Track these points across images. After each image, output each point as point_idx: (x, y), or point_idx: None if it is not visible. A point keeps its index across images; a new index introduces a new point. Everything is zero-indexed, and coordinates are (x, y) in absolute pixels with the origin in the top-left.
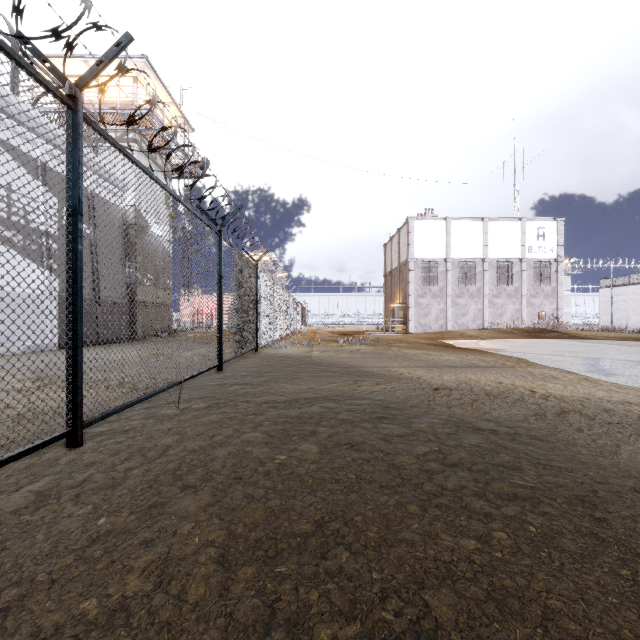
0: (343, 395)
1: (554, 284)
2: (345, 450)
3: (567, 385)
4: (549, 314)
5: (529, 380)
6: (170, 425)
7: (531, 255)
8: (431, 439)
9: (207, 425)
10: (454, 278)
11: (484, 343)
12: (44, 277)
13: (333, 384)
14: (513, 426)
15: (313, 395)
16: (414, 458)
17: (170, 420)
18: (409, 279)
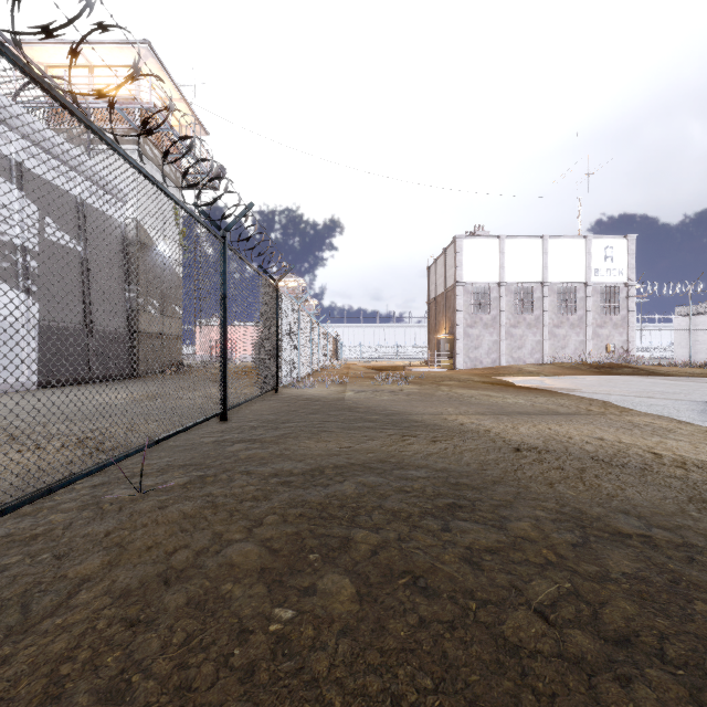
0: (388, 461)
1: (624, 312)
2: (403, 591)
3: (695, 443)
4: (618, 347)
5: (638, 435)
6: (113, 524)
7: (598, 279)
8: (550, 560)
9: (172, 524)
10: (509, 305)
11: (550, 381)
12: (20, 301)
13: (373, 441)
14: (673, 527)
15: (345, 461)
16: (536, 615)
17: (118, 512)
18: (457, 306)
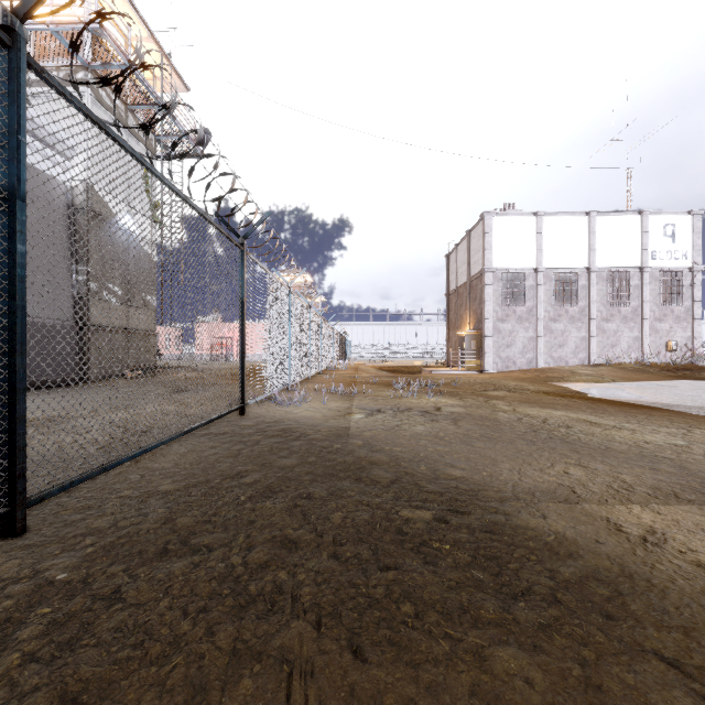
0: None
1: (688, 303)
2: None
3: None
4: (681, 344)
5: None
6: None
7: (656, 263)
8: None
9: None
10: (548, 295)
11: (637, 391)
12: None
13: None
14: None
15: None
16: None
17: None
18: (485, 297)
